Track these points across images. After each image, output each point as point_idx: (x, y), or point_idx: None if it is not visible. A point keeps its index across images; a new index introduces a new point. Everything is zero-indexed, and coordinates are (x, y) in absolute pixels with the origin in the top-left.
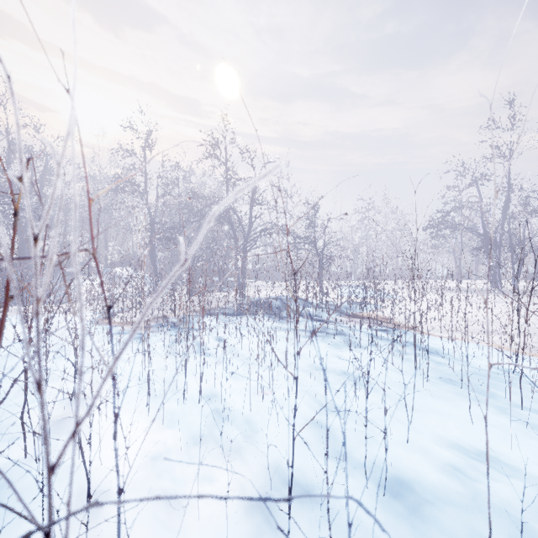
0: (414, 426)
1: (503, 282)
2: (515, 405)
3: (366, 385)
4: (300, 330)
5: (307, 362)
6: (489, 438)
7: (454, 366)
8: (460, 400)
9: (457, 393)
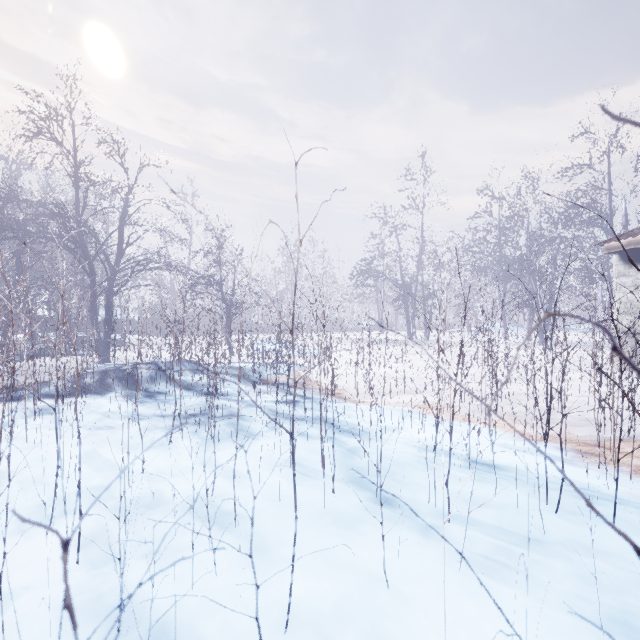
0: (290, 638)
1: (417, 333)
2: (441, 516)
3: (232, 528)
4: (167, 417)
5: (142, 490)
6: (414, 622)
7: (370, 454)
8: (374, 526)
9: (371, 511)
